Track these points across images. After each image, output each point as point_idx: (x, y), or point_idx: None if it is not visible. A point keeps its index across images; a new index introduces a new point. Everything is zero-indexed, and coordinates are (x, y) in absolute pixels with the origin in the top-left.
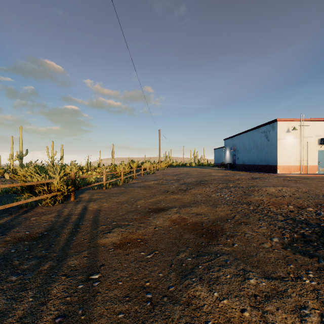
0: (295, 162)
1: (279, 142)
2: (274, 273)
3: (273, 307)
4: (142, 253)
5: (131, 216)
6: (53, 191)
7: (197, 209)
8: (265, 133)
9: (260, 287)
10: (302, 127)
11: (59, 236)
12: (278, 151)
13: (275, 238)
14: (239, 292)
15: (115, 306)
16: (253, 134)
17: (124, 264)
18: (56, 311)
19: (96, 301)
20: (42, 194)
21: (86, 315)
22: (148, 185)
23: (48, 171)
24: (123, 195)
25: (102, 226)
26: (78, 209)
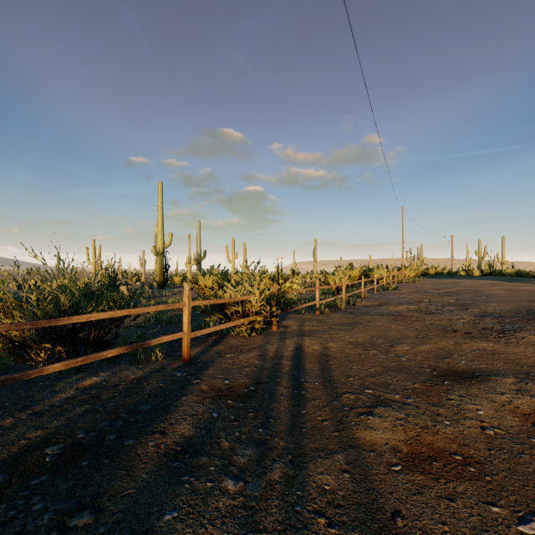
0: None
1: None
2: None
3: None
4: (495, 510)
5: (400, 382)
6: (250, 313)
7: None
8: None
9: None
10: None
11: (275, 399)
12: None
13: None
14: None
15: None
16: None
17: (457, 531)
18: None
19: None
20: (234, 317)
21: None
22: (398, 313)
23: (244, 282)
24: (358, 329)
25: (346, 394)
26: (289, 349)
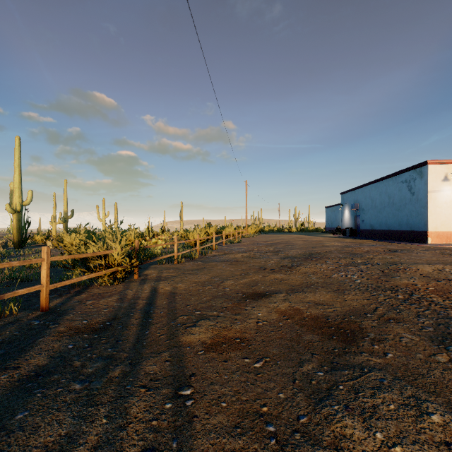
0: None
1: (430, 195)
2: None
3: None
4: (246, 360)
5: (220, 304)
6: (112, 265)
7: (315, 296)
8: (407, 183)
9: None
10: None
11: (126, 328)
12: (429, 209)
13: None
14: (418, 435)
15: (223, 440)
16: (387, 185)
17: (223, 374)
18: (141, 441)
19: (194, 430)
20: (98, 270)
21: (184, 451)
22: (235, 259)
23: (107, 239)
24: (203, 272)
25: (182, 317)
26: (146, 291)
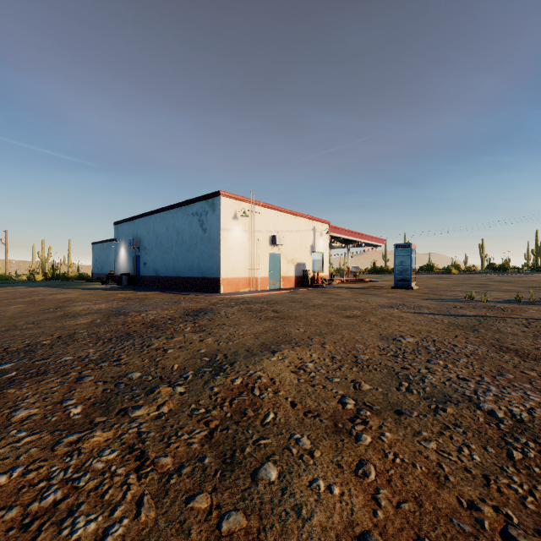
0: (244, 271)
1: (223, 234)
2: None
3: None
4: None
5: None
6: None
7: None
8: (198, 216)
9: None
10: (253, 214)
11: None
12: (222, 251)
13: None
14: None
15: None
16: (176, 217)
17: None
18: None
19: None
20: None
21: None
22: None
23: None
24: None
25: None
26: None
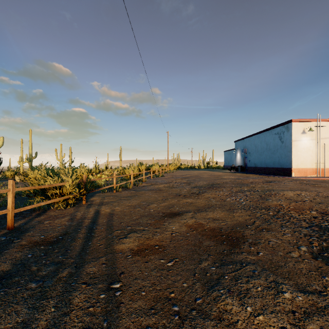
0: (311, 164)
1: (294, 143)
2: (309, 286)
3: (315, 326)
4: (162, 261)
5: (146, 221)
6: (65, 194)
7: (213, 214)
8: (278, 134)
9: (297, 302)
10: (319, 128)
11: (74, 240)
12: (293, 153)
13: (303, 247)
14: (274, 307)
15: (141, 319)
16: (266, 136)
17: (144, 272)
18: (80, 323)
19: (120, 313)
20: (54, 197)
21: (111, 328)
22: (159, 188)
23: (61, 174)
24: (135, 198)
25: (117, 231)
26: (91, 213)
